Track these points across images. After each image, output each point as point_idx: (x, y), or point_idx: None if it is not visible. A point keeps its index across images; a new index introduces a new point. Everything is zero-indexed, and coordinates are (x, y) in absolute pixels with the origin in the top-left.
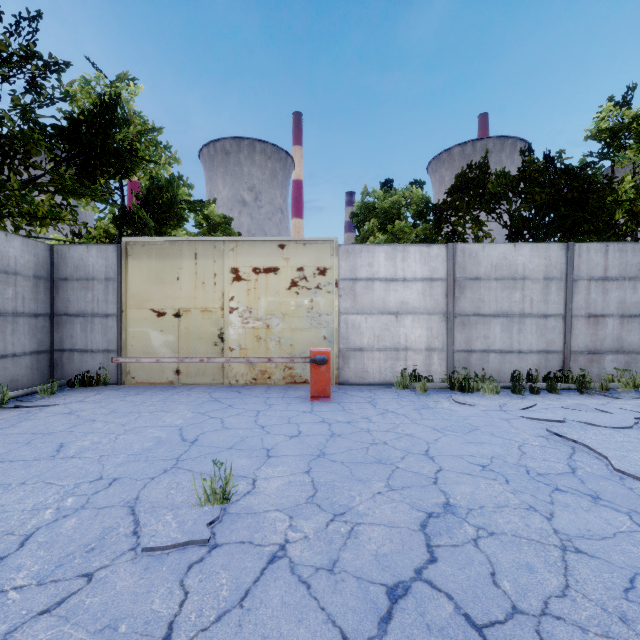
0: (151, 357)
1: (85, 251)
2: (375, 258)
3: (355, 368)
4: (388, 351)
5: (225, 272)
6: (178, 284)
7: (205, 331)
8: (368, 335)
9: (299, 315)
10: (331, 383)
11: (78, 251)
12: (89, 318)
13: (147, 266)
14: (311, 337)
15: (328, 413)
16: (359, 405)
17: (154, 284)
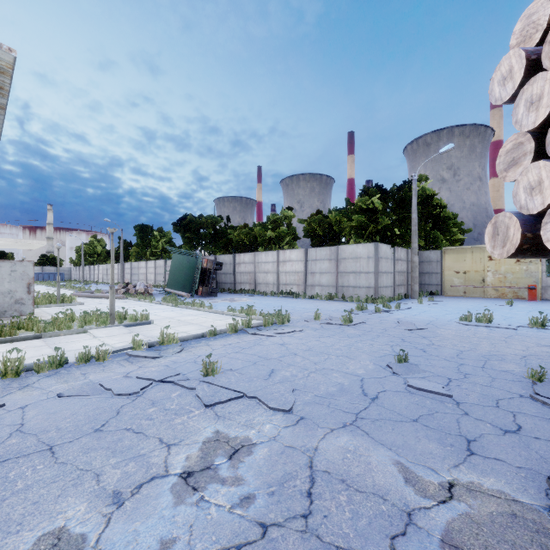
0: (464, 285)
1: (429, 253)
2: None
3: None
4: None
5: (485, 257)
6: (464, 262)
7: (476, 278)
8: None
9: (520, 273)
10: (537, 299)
11: (426, 253)
12: (430, 274)
13: (452, 256)
14: (526, 281)
15: (535, 303)
16: (549, 303)
17: (455, 262)
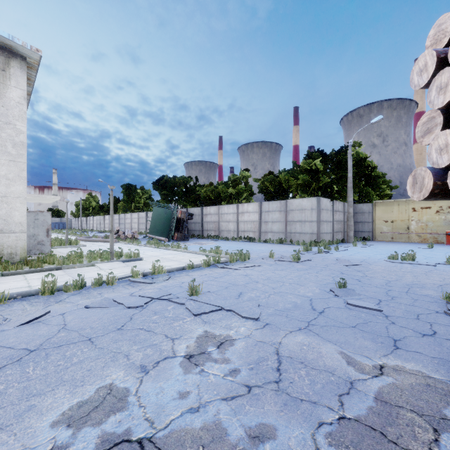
0: (391, 232)
1: (362, 205)
2: None
3: None
4: None
5: (409, 209)
6: (392, 213)
7: (402, 226)
8: None
9: (439, 221)
10: None
11: (360, 205)
12: (363, 223)
13: (381, 208)
14: (445, 228)
15: None
16: None
17: (384, 213)
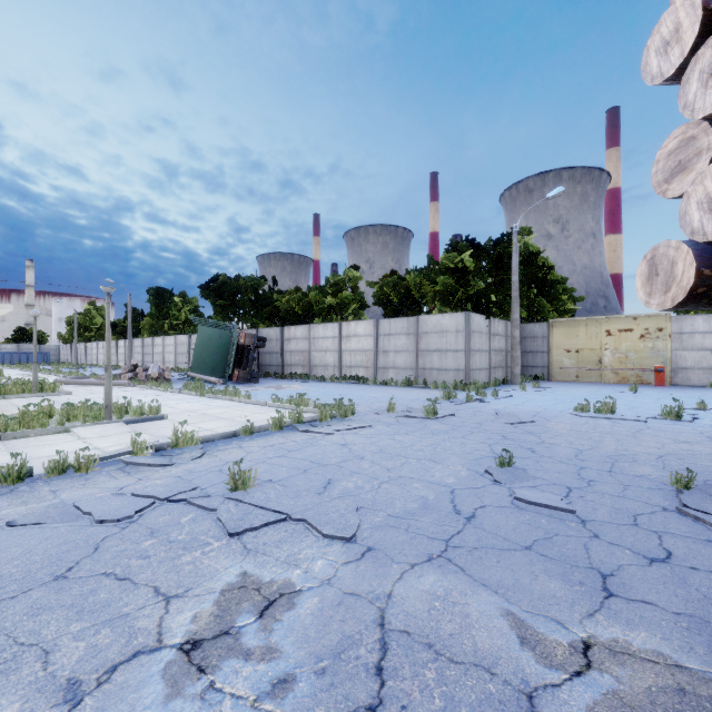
0: (576, 368)
1: (533, 326)
2: (695, 322)
3: (681, 378)
4: (705, 369)
5: (602, 332)
6: (577, 338)
7: (591, 359)
8: (690, 361)
9: (645, 351)
10: (665, 385)
11: (530, 326)
12: (535, 353)
13: (562, 331)
14: (653, 362)
15: (664, 389)
16: (681, 389)
17: (565, 338)
